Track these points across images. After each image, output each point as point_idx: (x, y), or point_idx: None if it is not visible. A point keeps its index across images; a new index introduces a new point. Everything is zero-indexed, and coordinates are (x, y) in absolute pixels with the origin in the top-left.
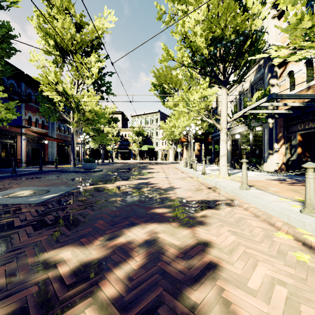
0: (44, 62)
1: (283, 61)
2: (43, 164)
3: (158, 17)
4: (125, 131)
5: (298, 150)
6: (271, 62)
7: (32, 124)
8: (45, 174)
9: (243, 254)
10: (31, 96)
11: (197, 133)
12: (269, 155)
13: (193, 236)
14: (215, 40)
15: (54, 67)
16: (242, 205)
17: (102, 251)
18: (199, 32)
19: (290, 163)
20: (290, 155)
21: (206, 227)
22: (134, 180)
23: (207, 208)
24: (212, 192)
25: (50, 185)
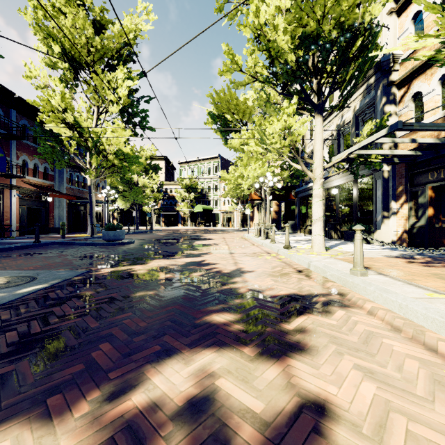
0: (47, 80)
1: (405, 78)
2: (45, 233)
3: (218, 9)
4: (171, 184)
5: (428, 211)
6: (387, 79)
7: (29, 173)
8: (42, 249)
9: (408, 442)
10: (26, 131)
11: (275, 187)
12: (384, 219)
13: (288, 382)
14: (306, 39)
15: (62, 87)
16: (362, 304)
17: (85, 439)
18: (282, 25)
19: (415, 231)
20: (415, 219)
21: (310, 358)
22: (180, 258)
23: (304, 313)
24: (306, 278)
25: (43, 267)
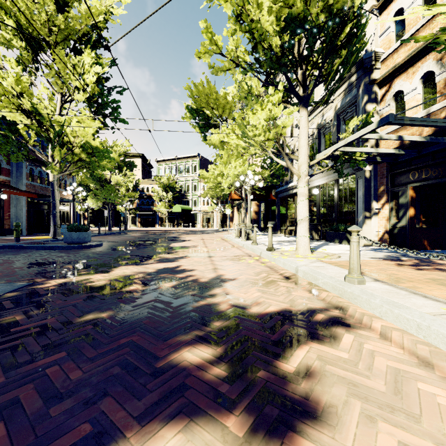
0: (0, 61)
1: (386, 76)
2: None
3: None
4: (147, 183)
5: (409, 211)
6: (368, 78)
7: None
8: None
9: None
10: None
11: (255, 187)
12: (365, 220)
13: None
14: (292, 22)
15: (19, 69)
16: (369, 323)
17: None
18: (266, 4)
19: (396, 232)
20: (396, 219)
21: (330, 434)
22: (152, 263)
23: (304, 340)
24: (296, 287)
25: None
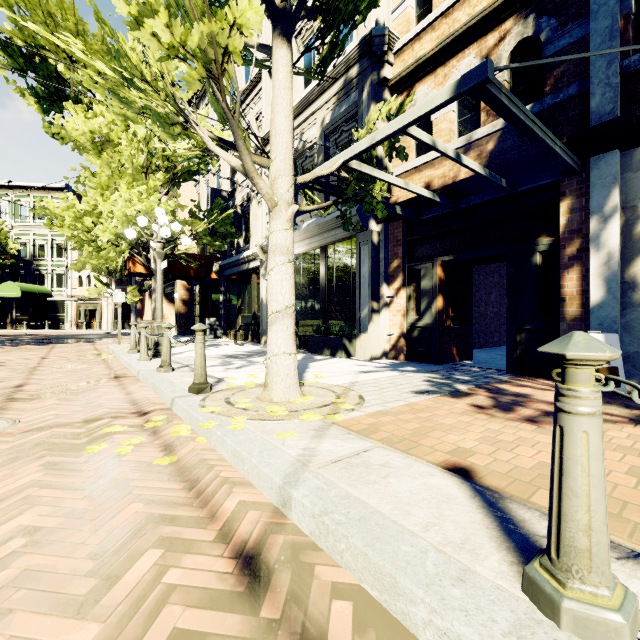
0: None
1: (405, 76)
2: None
3: None
4: None
5: (437, 302)
6: (377, 74)
7: None
8: None
9: None
10: None
11: (180, 252)
12: (373, 315)
13: None
14: None
15: None
16: None
17: None
18: None
19: (416, 334)
20: (415, 314)
21: None
22: None
23: None
24: None
25: None
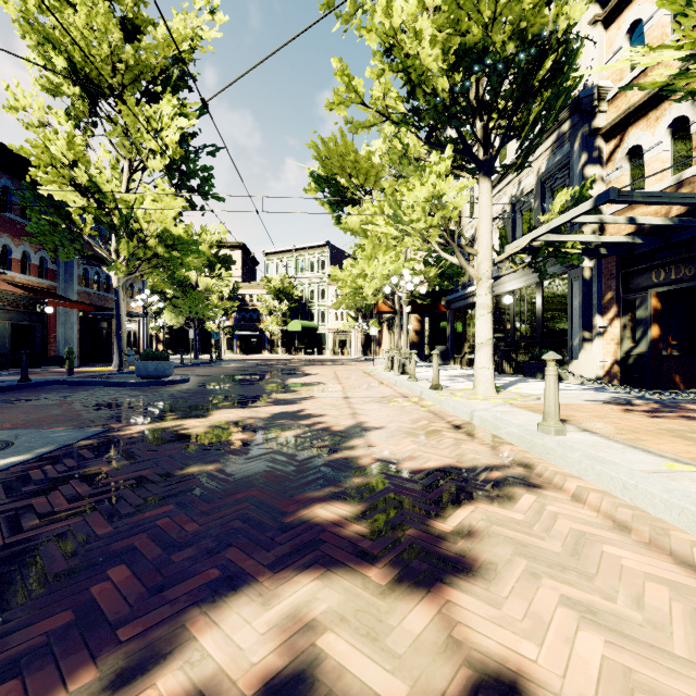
0: (44, 114)
1: (616, 123)
2: (41, 365)
3: (325, 4)
4: (251, 287)
5: (651, 331)
6: (588, 126)
7: (13, 266)
8: (32, 392)
9: None
10: (9, 197)
11: (415, 293)
12: (584, 343)
13: (449, 637)
14: (467, 55)
15: (70, 126)
16: (561, 483)
17: None
18: (428, 31)
19: (631, 362)
20: (631, 342)
21: (484, 586)
22: (264, 406)
23: (469, 499)
24: (467, 439)
25: (28, 424)
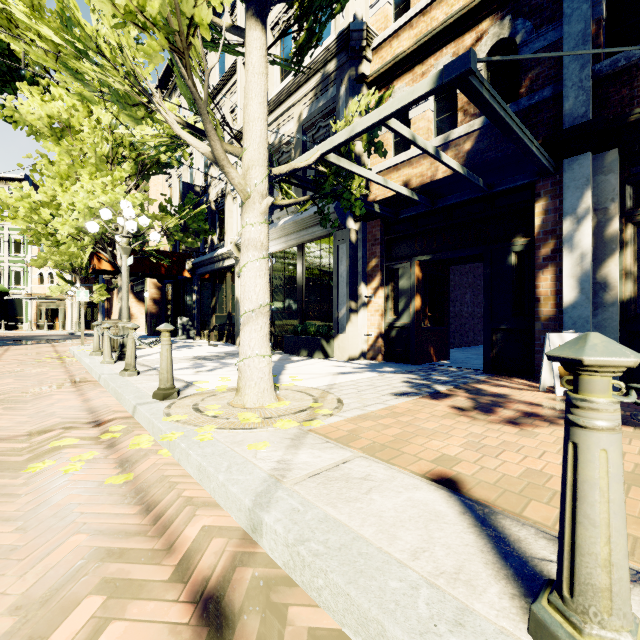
0: None
1: (383, 73)
2: None
3: None
4: None
5: (415, 301)
6: (355, 70)
7: None
8: None
9: None
10: None
11: (150, 248)
12: (351, 315)
13: None
14: None
15: None
16: None
17: None
18: None
19: (395, 334)
20: (393, 314)
21: None
22: None
23: None
24: None
25: None
